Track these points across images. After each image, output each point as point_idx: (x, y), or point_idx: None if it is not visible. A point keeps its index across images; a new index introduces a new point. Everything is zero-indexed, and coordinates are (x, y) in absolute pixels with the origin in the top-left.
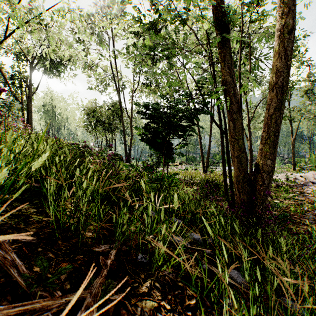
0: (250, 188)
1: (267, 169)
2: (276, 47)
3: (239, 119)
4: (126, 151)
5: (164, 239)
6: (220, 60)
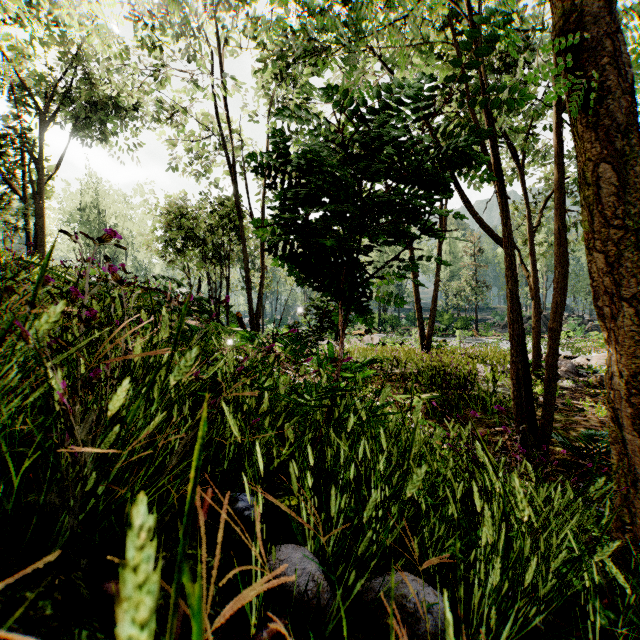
0: None
1: None
2: None
3: None
4: (250, 304)
5: None
6: None
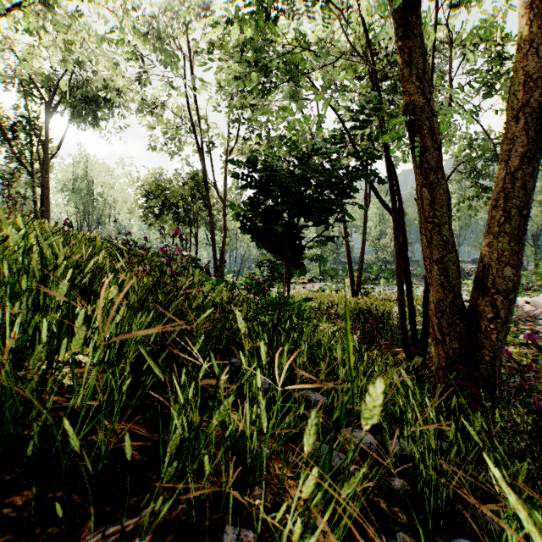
0: (465, 327)
1: (505, 285)
2: (524, 29)
3: (443, 182)
4: (215, 258)
5: (306, 506)
6: (401, 63)
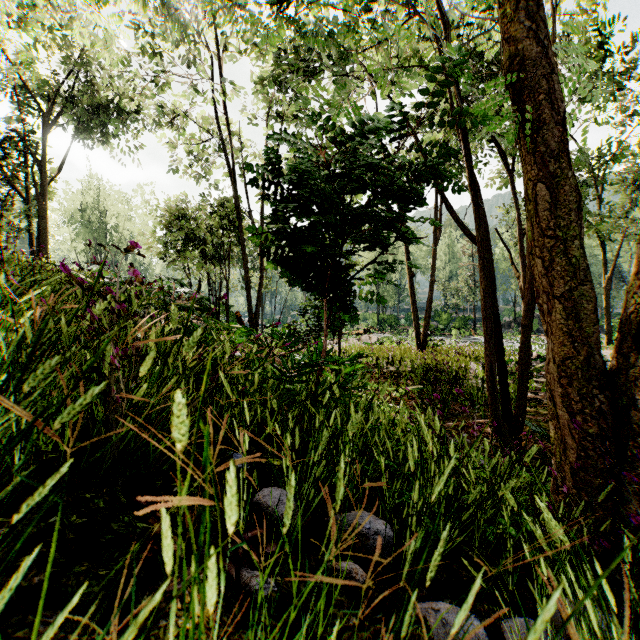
0: (607, 400)
1: None
2: None
3: (570, 174)
4: (249, 304)
5: None
6: None
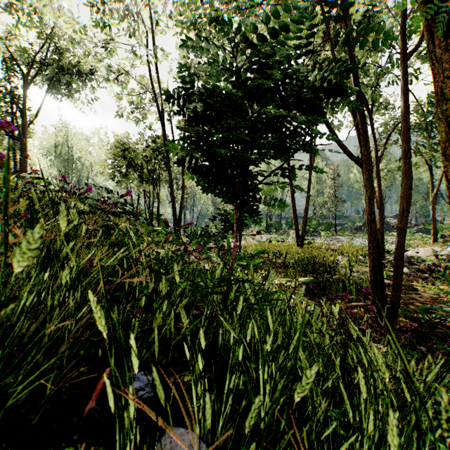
0: None
1: None
2: None
3: None
4: (174, 213)
5: None
6: None
